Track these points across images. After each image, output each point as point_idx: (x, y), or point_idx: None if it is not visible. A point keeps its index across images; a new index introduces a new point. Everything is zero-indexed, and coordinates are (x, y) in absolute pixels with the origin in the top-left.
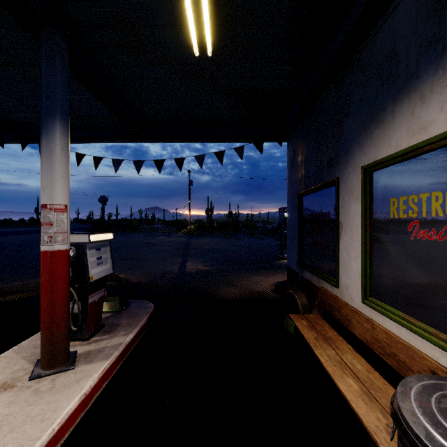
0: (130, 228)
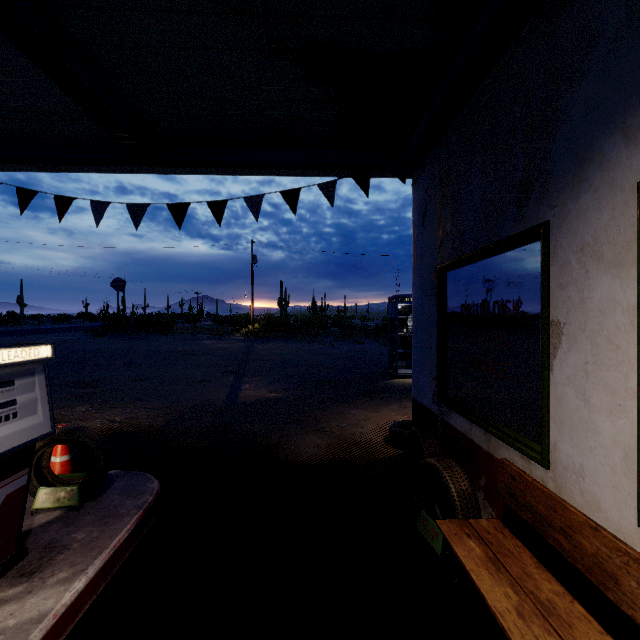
0: (161, 328)
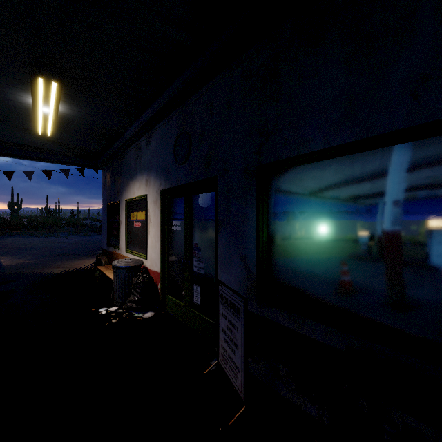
0: None
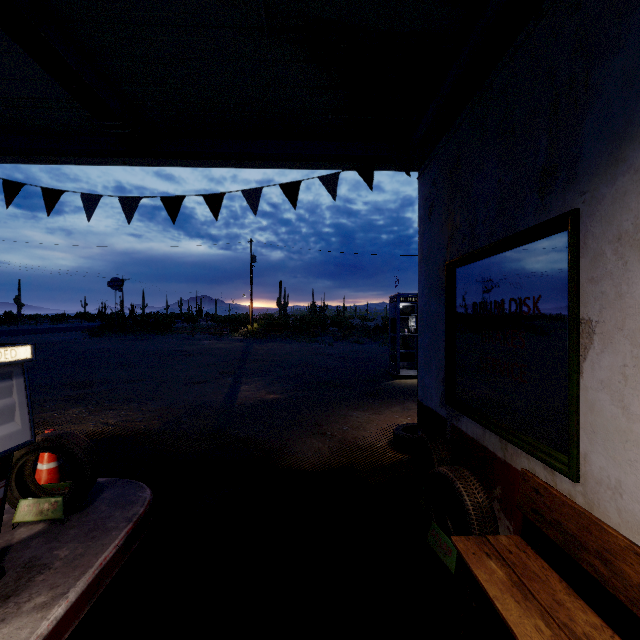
0: (160, 328)
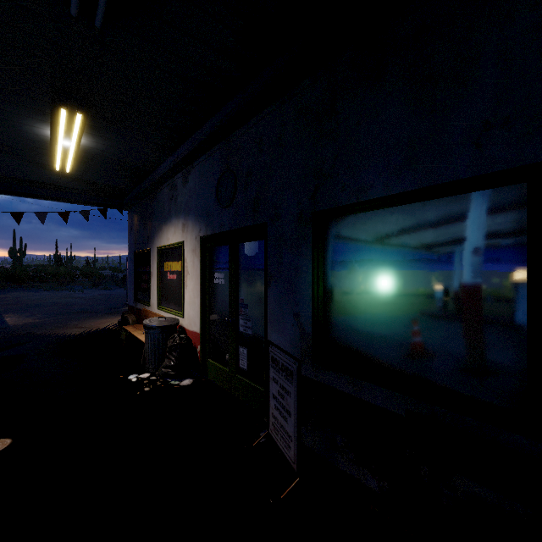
0: None
